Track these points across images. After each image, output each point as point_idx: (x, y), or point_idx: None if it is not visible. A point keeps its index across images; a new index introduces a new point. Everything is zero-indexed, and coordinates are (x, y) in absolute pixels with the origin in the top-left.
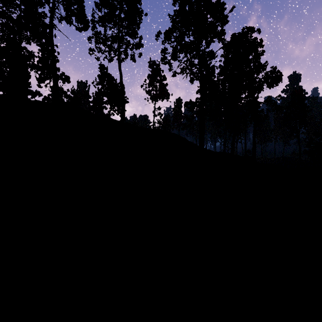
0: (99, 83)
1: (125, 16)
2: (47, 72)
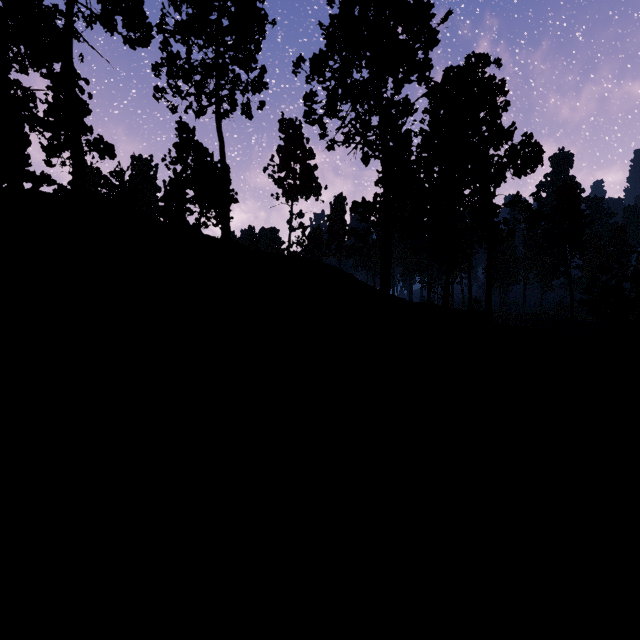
0: (178, 161)
1: (230, 25)
2: (64, 135)
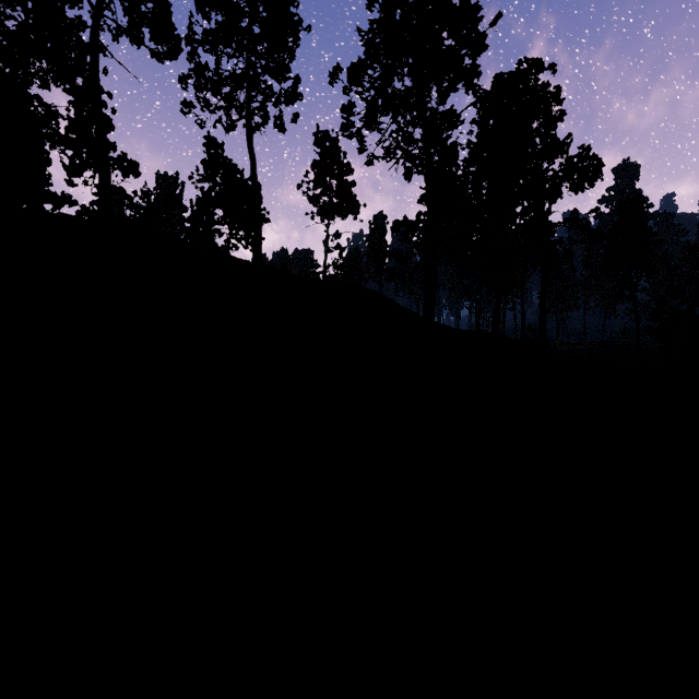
0: (206, 179)
1: (261, 32)
2: (87, 153)
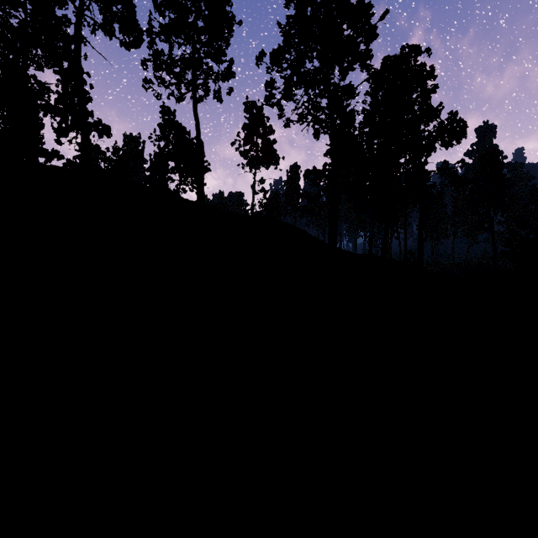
0: (161, 138)
1: (204, 26)
2: (71, 119)
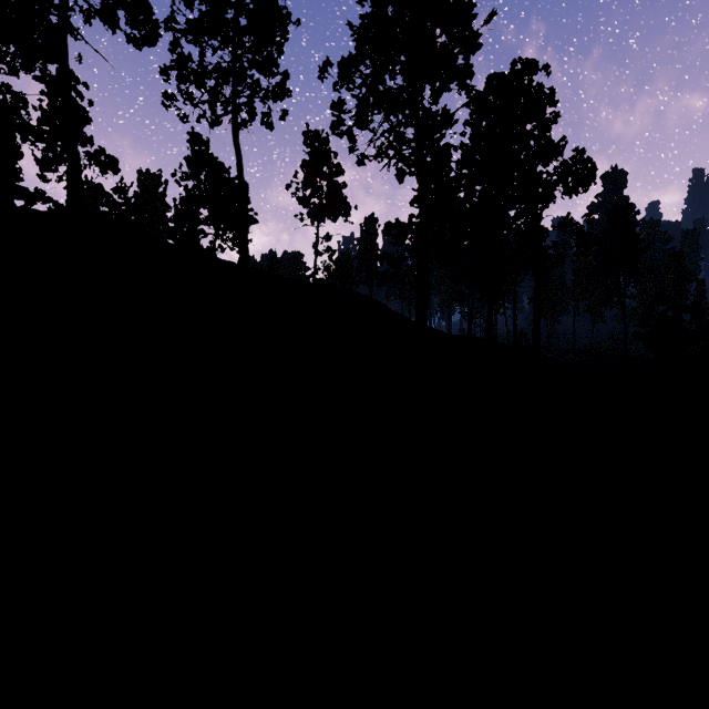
0: (190, 177)
1: (248, 25)
2: (61, 146)
